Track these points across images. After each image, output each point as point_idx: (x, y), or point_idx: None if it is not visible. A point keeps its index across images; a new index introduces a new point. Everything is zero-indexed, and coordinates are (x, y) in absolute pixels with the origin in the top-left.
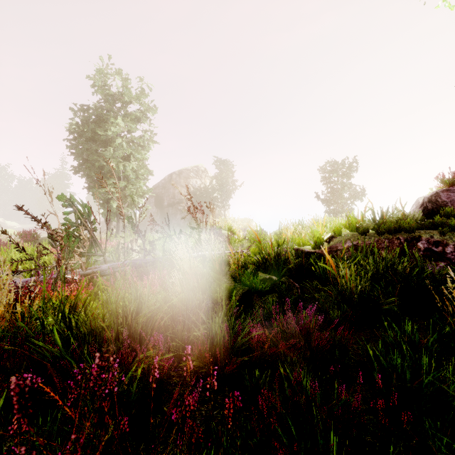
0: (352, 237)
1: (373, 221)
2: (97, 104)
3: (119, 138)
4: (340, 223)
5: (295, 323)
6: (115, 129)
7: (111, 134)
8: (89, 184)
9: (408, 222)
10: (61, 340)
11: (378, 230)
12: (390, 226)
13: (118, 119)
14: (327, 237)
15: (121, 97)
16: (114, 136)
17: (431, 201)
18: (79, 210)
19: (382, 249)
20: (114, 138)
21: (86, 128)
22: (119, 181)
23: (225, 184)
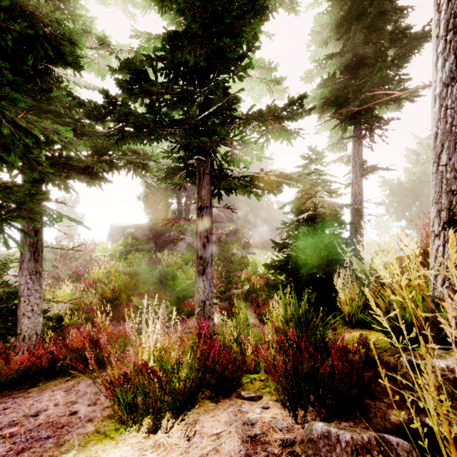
0: (123, 249)
1: (125, 243)
2: None
3: None
4: (103, 242)
5: (145, 260)
6: None
7: None
8: None
9: (133, 243)
10: None
11: (130, 246)
12: (133, 245)
13: None
14: (109, 249)
15: None
16: None
17: (131, 234)
18: None
19: (132, 251)
20: None
21: None
22: None
23: None
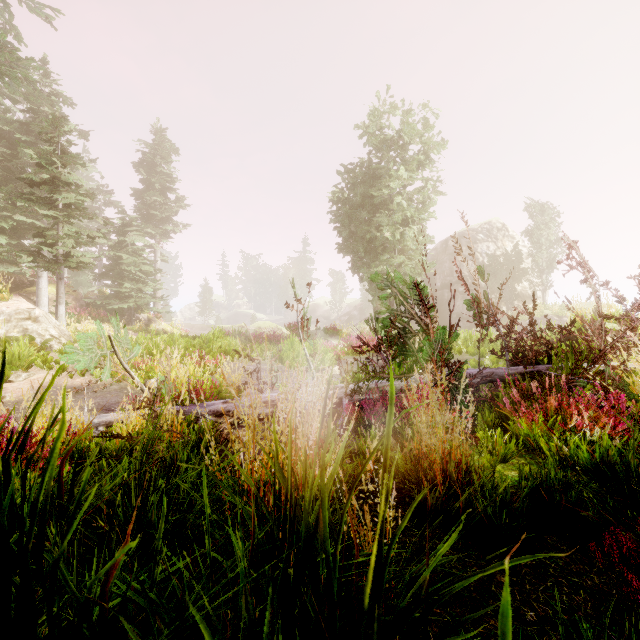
0: None
1: None
2: (368, 157)
3: (398, 196)
4: None
5: None
6: (394, 184)
7: (388, 193)
8: (355, 264)
9: None
10: (595, 515)
11: None
12: None
13: (400, 169)
14: None
15: (399, 139)
16: (393, 194)
17: None
18: (401, 292)
19: None
20: (385, 199)
21: (355, 192)
22: (394, 256)
23: (544, 245)
